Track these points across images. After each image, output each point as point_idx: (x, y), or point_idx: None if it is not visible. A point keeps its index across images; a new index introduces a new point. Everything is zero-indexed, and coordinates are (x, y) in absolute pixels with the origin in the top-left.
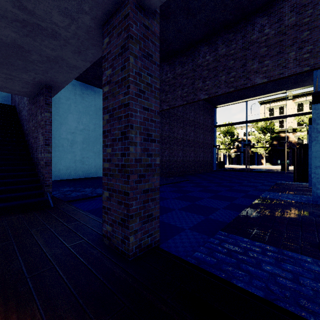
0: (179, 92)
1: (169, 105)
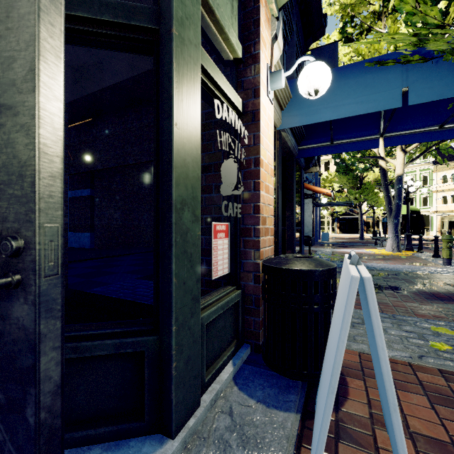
0: (146, 146)
1: (135, 159)
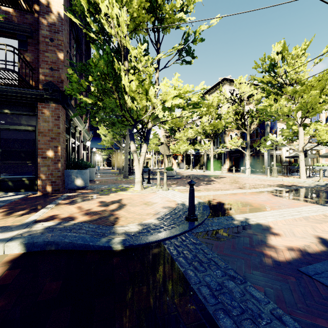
0: None
1: None
